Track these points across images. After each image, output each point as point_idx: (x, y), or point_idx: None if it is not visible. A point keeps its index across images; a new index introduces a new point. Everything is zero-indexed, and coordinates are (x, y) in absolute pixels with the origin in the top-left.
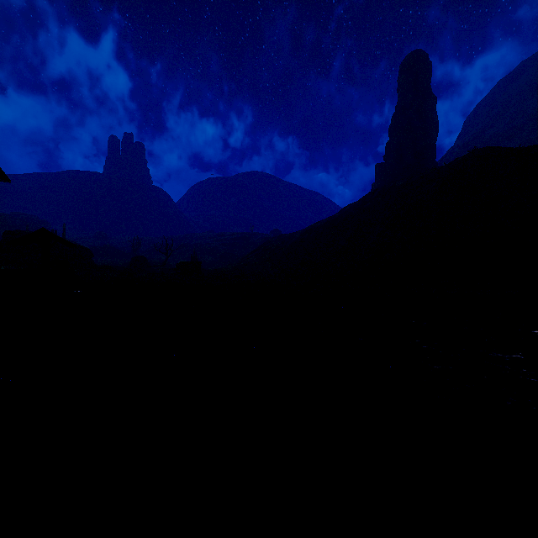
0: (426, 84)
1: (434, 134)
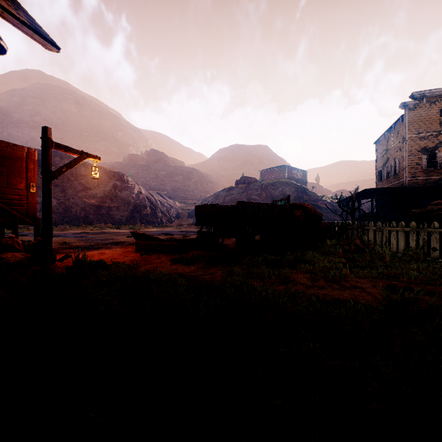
0: None
1: None
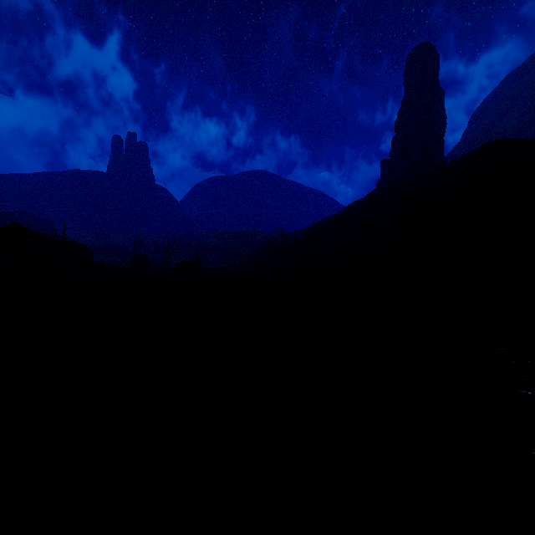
0: (434, 77)
1: (442, 128)
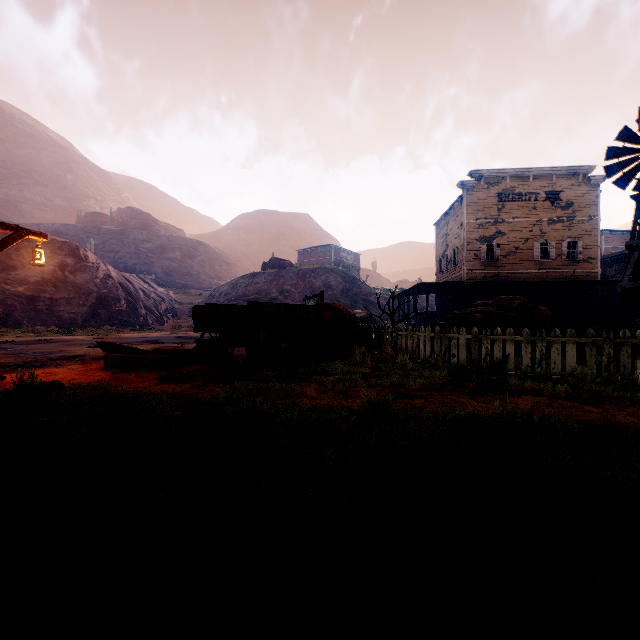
0: None
1: None
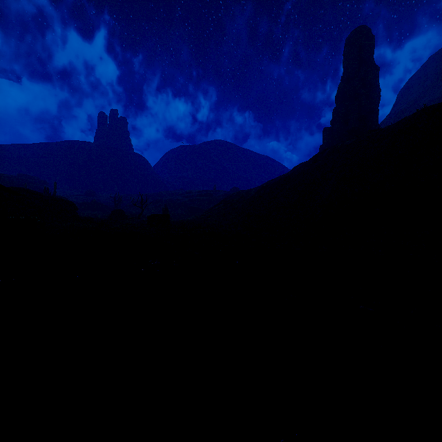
0: (369, 56)
1: (376, 100)
